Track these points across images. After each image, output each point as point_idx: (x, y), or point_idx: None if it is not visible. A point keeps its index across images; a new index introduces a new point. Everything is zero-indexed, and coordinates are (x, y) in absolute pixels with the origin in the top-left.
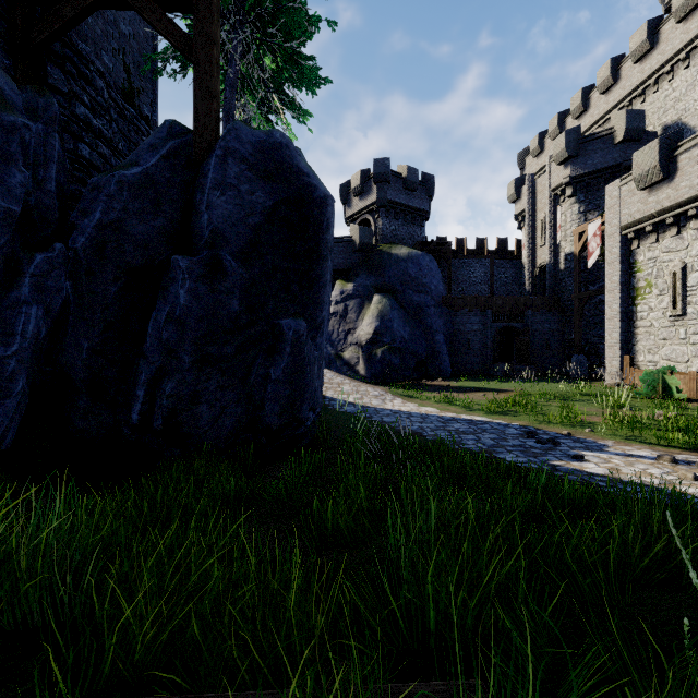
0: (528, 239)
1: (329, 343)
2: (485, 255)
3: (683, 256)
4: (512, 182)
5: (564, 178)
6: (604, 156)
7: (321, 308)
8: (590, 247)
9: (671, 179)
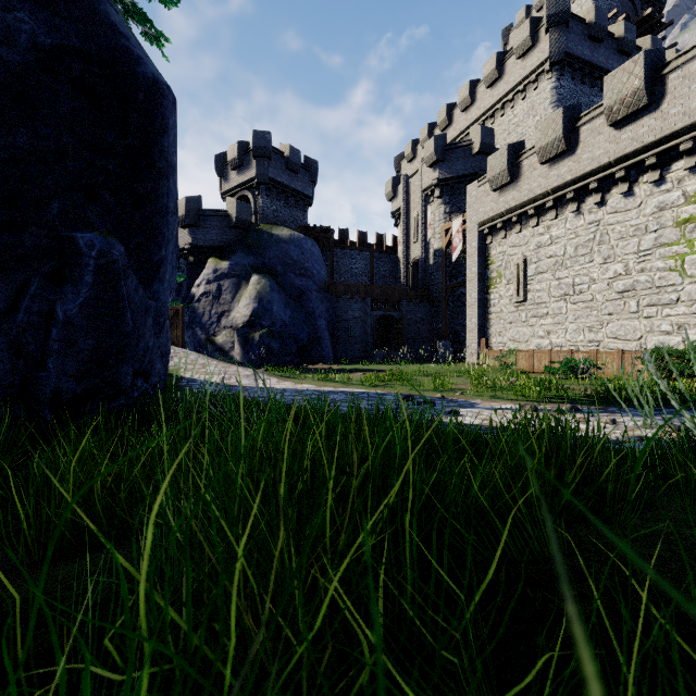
0: (403, 235)
1: (199, 326)
2: (366, 248)
3: (524, 251)
4: (389, 180)
5: (433, 179)
6: (465, 164)
7: (158, 242)
8: (454, 242)
9: (516, 182)
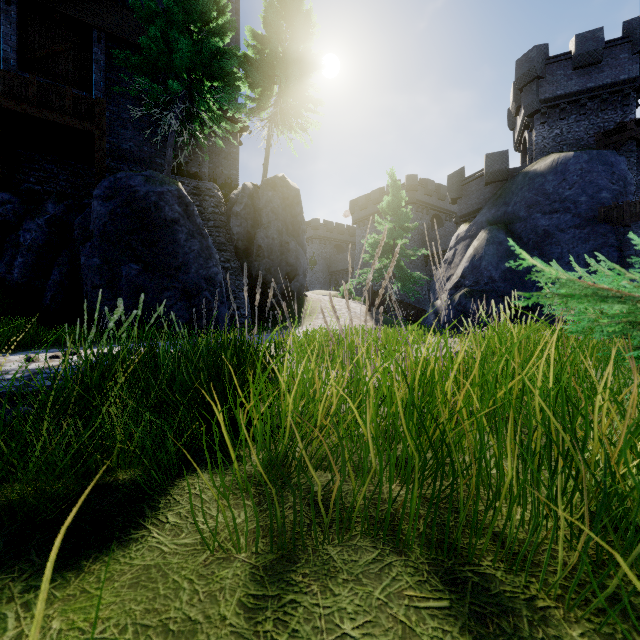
0: None
1: (432, 291)
2: None
3: None
4: None
5: None
6: None
7: (174, 257)
8: None
9: None
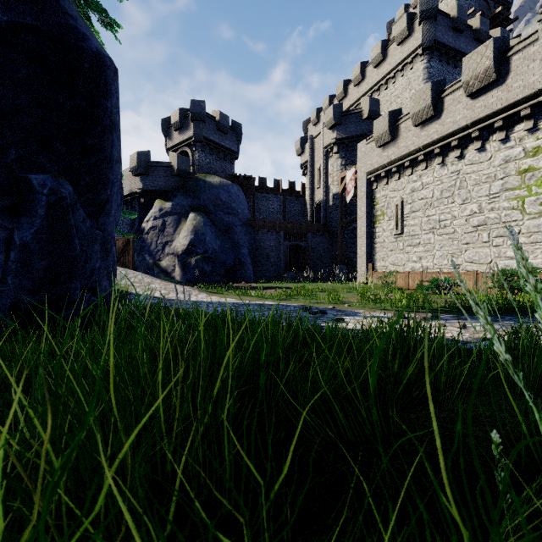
0: (309, 182)
1: (148, 253)
2: (280, 192)
3: (402, 194)
4: (298, 140)
5: (332, 139)
6: (357, 127)
7: (103, 184)
8: (348, 187)
9: (395, 141)
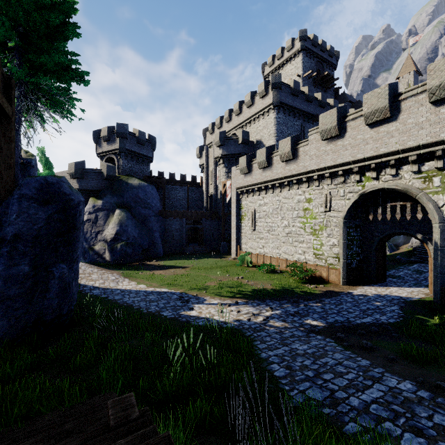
0: (205, 179)
1: (84, 239)
2: (185, 184)
3: (255, 206)
4: (198, 147)
5: (219, 154)
6: (235, 148)
7: (76, 251)
8: (227, 192)
9: (251, 173)
